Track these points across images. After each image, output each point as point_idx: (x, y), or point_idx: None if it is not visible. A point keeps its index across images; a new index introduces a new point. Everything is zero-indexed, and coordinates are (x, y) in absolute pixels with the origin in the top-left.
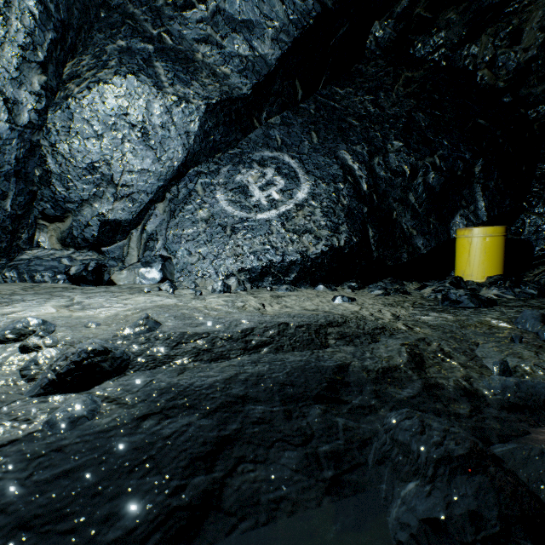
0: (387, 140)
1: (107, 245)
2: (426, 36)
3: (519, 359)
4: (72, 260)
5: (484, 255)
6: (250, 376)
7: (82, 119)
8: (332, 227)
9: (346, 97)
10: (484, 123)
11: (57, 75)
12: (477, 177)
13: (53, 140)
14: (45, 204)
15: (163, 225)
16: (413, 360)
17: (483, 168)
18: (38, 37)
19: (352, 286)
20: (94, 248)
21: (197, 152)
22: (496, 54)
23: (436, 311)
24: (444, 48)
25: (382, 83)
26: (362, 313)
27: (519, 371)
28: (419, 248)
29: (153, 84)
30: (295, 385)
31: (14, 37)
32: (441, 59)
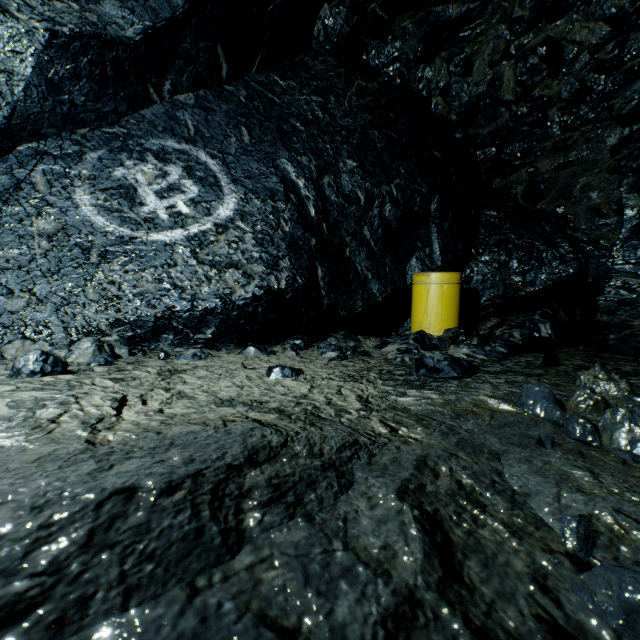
0: (339, 156)
1: None
2: (381, 42)
3: (584, 496)
4: None
5: (441, 304)
6: None
7: None
8: (269, 262)
9: (288, 92)
10: (439, 156)
11: None
12: (433, 216)
13: None
14: None
15: None
16: (433, 547)
17: (439, 206)
18: None
19: (297, 345)
20: None
21: (36, 114)
22: (451, 81)
23: (415, 386)
24: (399, 62)
25: (333, 86)
26: (314, 401)
27: (603, 531)
28: (374, 294)
29: None
30: None
31: None
32: (396, 75)
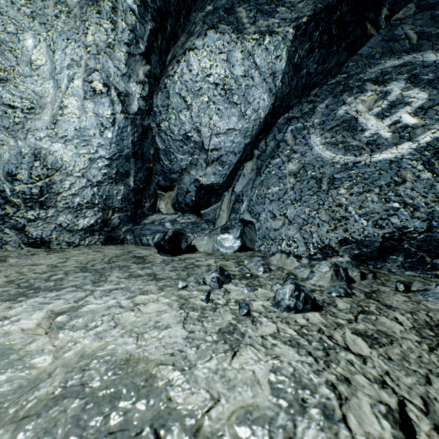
0: None
1: (204, 208)
2: None
3: None
4: (173, 223)
5: None
6: None
7: (175, 94)
8: None
9: None
10: None
11: (160, 63)
12: None
13: (157, 121)
14: (158, 177)
15: (249, 184)
16: None
17: None
18: (139, 31)
19: None
20: (194, 211)
21: (286, 94)
22: None
23: None
24: None
25: None
26: None
27: None
28: None
29: (232, 30)
30: None
31: (121, 38)
32: None
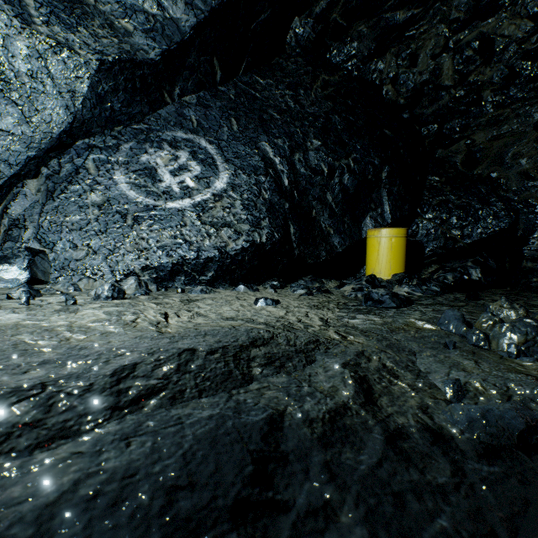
0: (307, 137)
1: None
2: (341, 43)
3: (465, 373)
4: None
5: (390, 254)
6: (107, 483)
7: None
8: (253, 222)
9: (267, 88)
10: (389, 134)
11: None
12: (384, 182)
13: None
14: None
15: (35, 208)
16: (361, 389)
17: (388, 174)
18: None
19: (275, 285)
20: None
21: (88, 119)
22: (399, 72)
23: (362, 312)
24: (356, 58)
25: (302, 81)
26: (289, 320)
27: (471, 390)
28: (335, 246)
29: (15, 14)
30: (197, 484)
31: None
32: (353, 69)
